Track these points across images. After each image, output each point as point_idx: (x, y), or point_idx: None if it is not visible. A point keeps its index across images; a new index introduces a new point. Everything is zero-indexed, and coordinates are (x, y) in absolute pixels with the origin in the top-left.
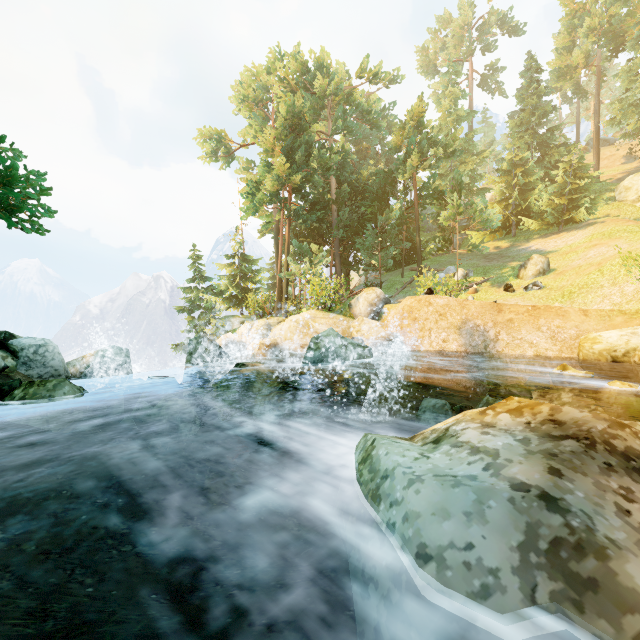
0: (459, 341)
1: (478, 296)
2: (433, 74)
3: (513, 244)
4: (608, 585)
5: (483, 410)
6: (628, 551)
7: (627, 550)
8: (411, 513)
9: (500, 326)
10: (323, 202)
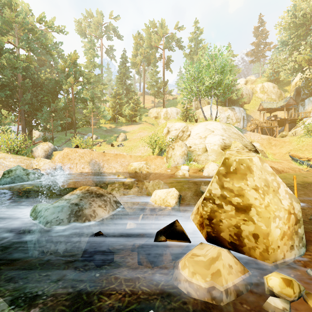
0: (89, 168)
1: (101, 148)
2: (84, 37)
3: (116, 126)
4: (82, 214)
5: (74, 190)
6: (87, 208)
7: (87, 208)
8: (45, 216)
9: (105, 161)
10: (11, 86)
